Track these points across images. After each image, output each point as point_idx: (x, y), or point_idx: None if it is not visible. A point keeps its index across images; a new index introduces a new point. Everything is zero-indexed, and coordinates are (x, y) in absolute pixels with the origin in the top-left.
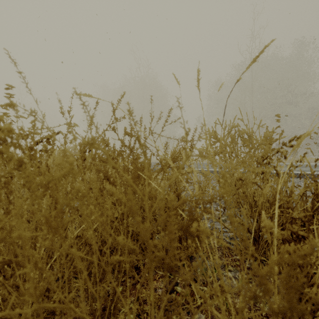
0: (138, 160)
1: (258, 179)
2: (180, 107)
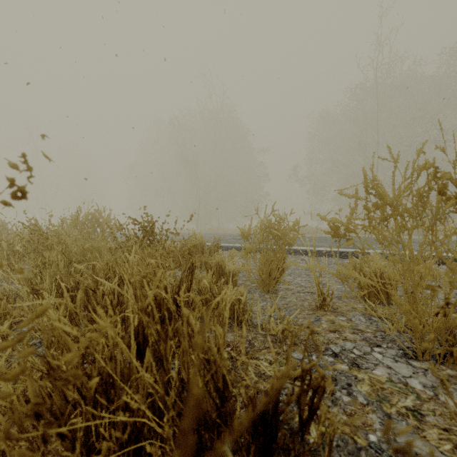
0: None
1: None
2: None
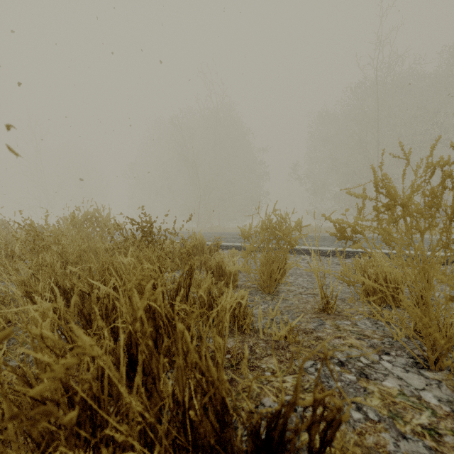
0: None
1: None
2: None
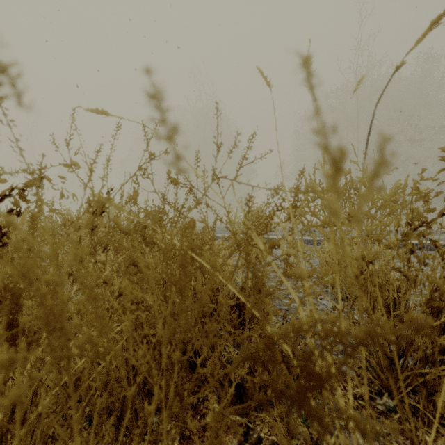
0: (190, 232)
1: (400, 261)
2: (311, 83)
